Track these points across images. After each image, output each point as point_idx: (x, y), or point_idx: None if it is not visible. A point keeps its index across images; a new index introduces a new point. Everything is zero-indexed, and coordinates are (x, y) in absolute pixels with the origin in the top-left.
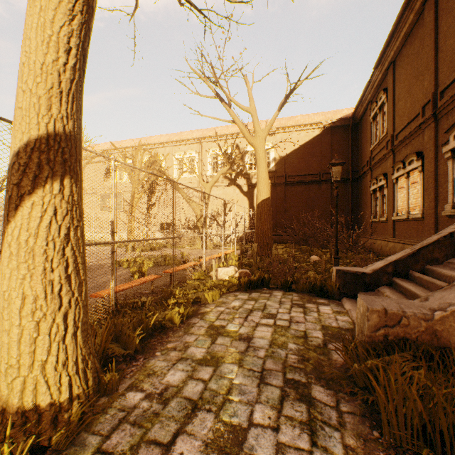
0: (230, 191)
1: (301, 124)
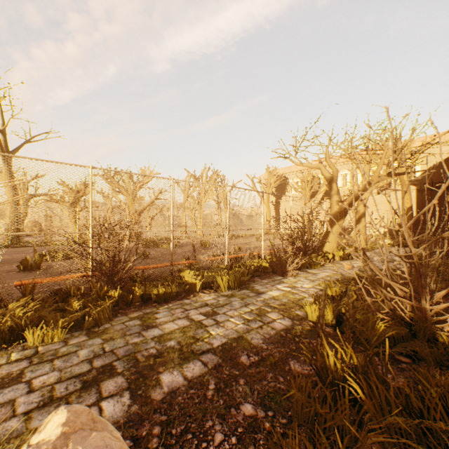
0: (377, 197)
1: (447, 140)
